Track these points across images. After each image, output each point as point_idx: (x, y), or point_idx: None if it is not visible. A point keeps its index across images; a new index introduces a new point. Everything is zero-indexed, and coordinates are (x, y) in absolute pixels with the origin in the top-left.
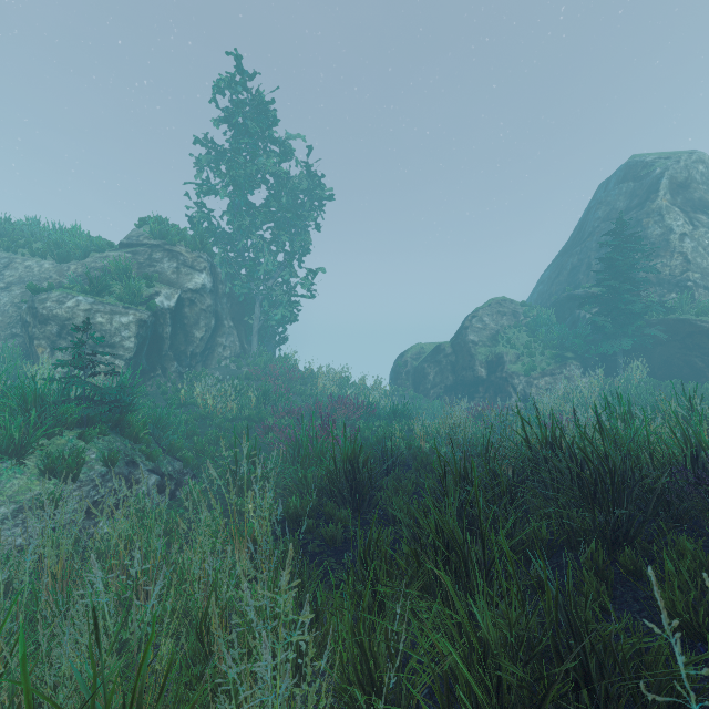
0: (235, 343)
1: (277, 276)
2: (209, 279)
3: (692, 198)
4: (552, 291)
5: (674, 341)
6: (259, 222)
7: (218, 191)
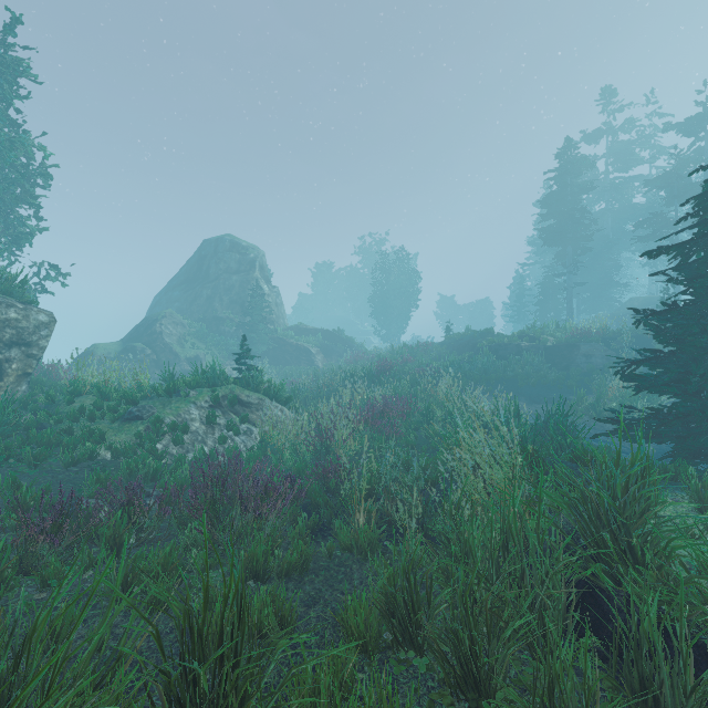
0: None
1: None
2: None
3: (266, 275)
4: (194, 310)
5: (278, 348)
6: None
7: None
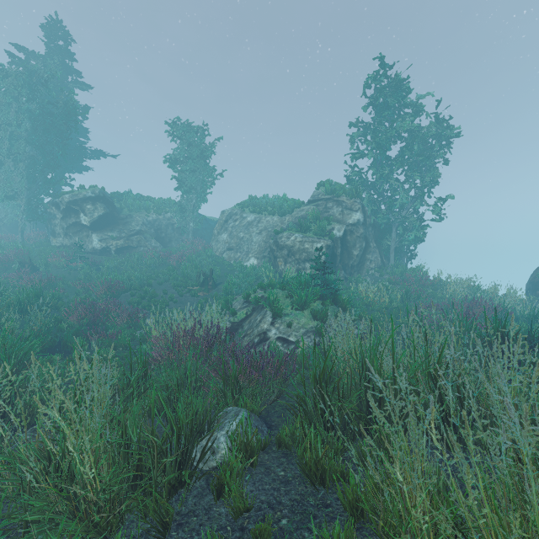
0: (377, 259)
1: (409, 207)
2: (361, 216)
3: None
4: None
5: None
6: (395, 169)
7: (365, 154)
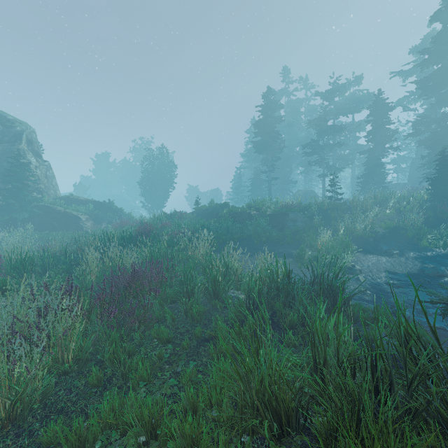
0: None
1: None
2: None
3: (35, 149)
4: None
5: (44, 215)
6: None
7: None
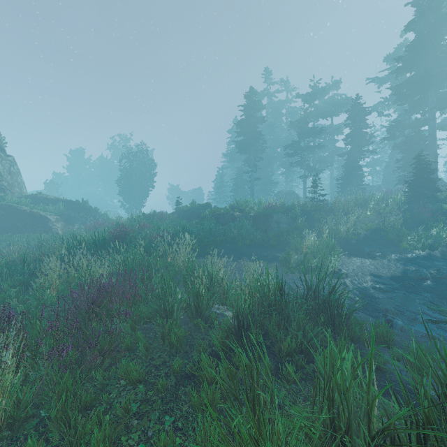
0: None
1: None
2: None
3: None
4: None
5: (6, 215)
6: None
7: None
